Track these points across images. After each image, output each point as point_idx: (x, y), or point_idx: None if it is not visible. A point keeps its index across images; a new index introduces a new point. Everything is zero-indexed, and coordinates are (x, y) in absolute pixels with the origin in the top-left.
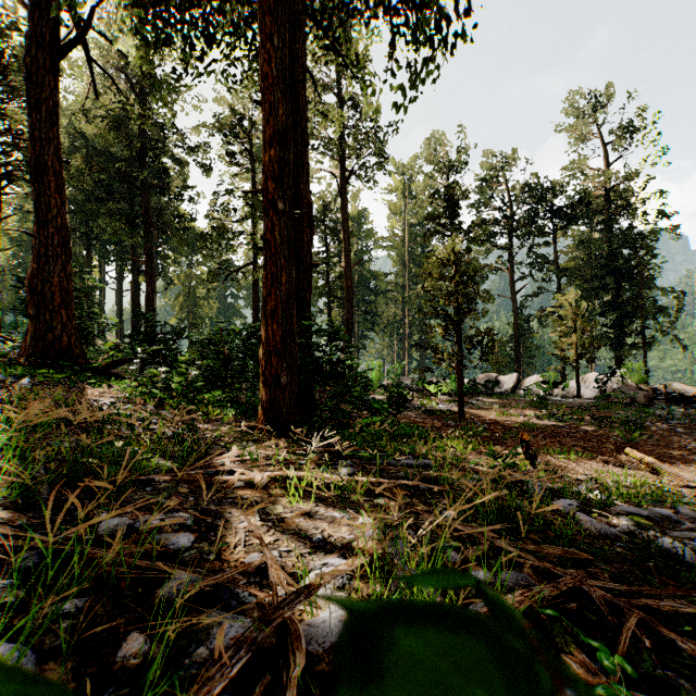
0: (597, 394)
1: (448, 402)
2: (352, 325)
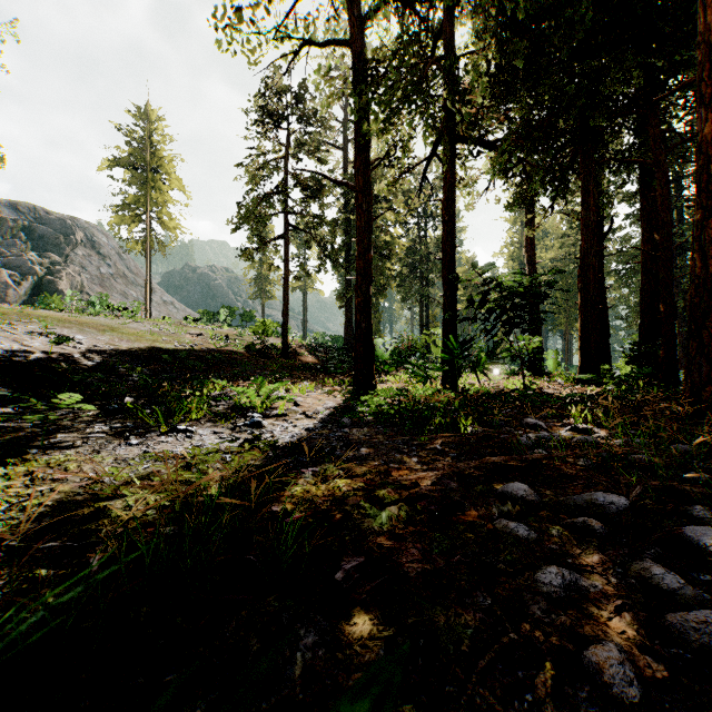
0: None
1: None
2: None
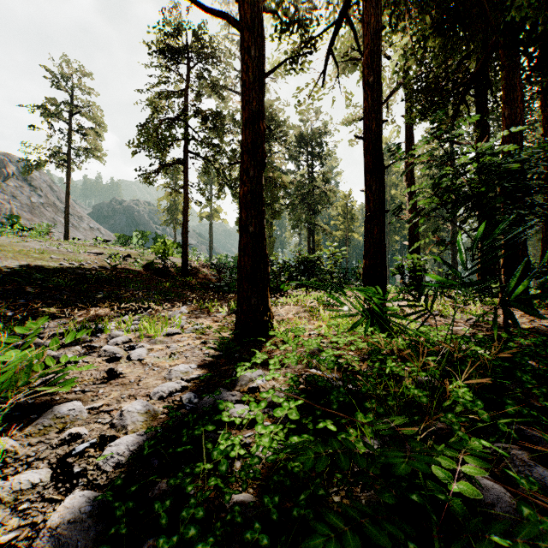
0: None
1: None
2: None
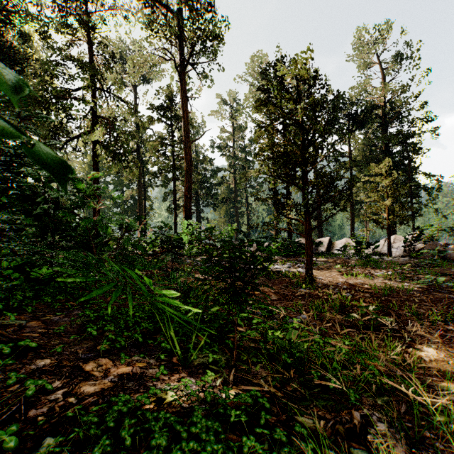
0: (404, 252)
1: (282, 262)
2: (191, 195)
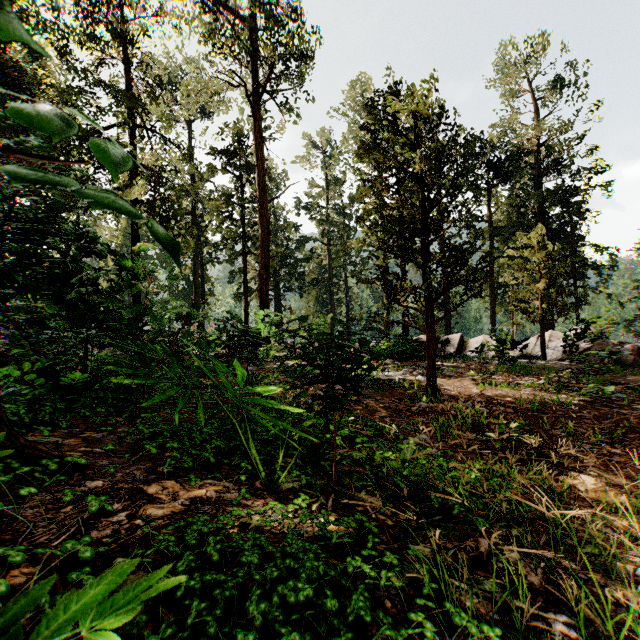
0: (563, 354)
1: (396, 368)
2: (269, 275)
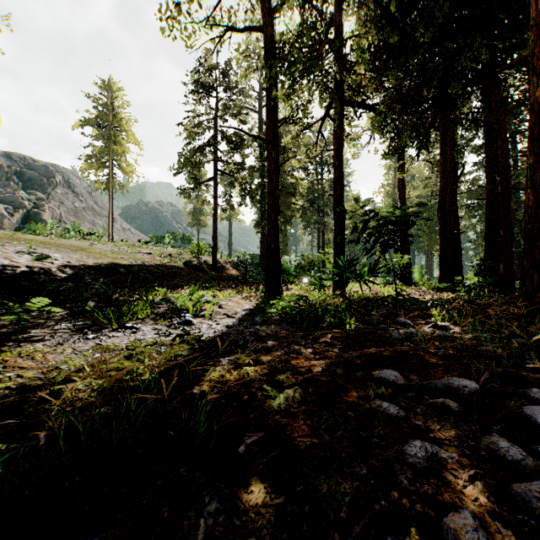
0: None
1: None
2: None
